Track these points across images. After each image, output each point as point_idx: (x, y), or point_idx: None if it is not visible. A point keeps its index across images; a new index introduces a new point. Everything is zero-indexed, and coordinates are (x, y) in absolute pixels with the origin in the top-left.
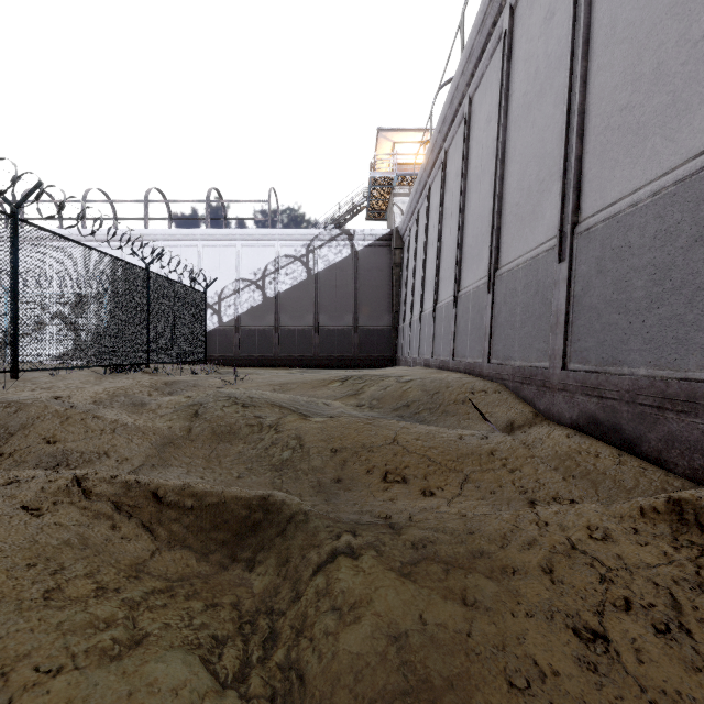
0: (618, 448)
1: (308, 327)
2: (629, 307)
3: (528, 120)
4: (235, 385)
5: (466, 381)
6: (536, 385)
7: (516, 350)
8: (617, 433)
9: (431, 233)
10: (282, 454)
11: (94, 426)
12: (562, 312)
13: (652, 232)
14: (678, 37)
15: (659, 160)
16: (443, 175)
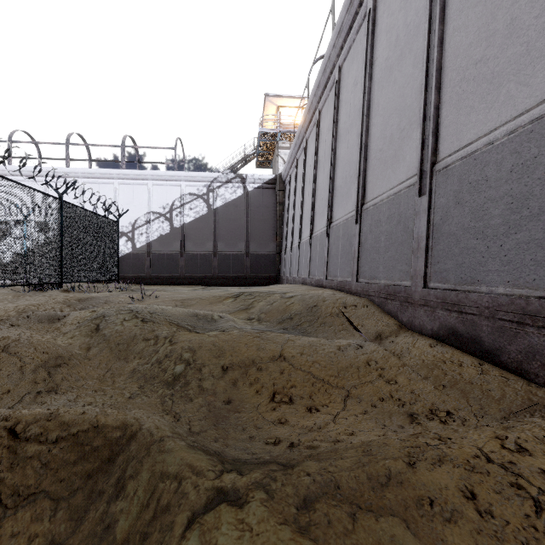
0: (478, 357)
1: (208, 252)
2: (487, 233)
3: (390, 80)
4: (143, 301)
5: (339, 296)
6: (399, 301)
7: (381, 271)
8: (477, 344)
9: (308, 177)
10: (174, 370)
11: None
12: (423, 239)
13: (509, 166)
14: None
15: (514, 103)
16: (318, 130)
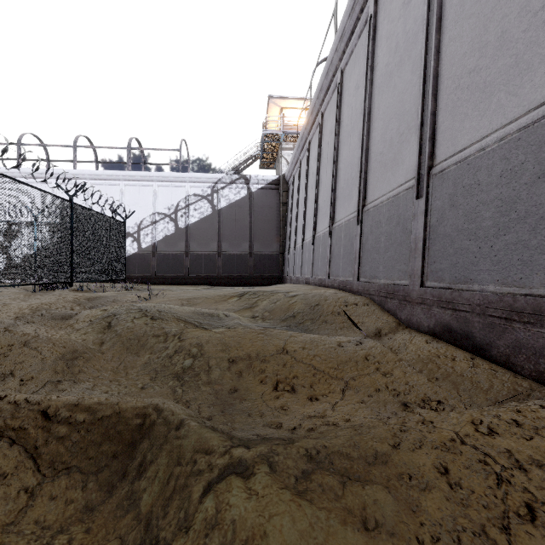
0: (470, 352)
1: (213, 252)
2: (479, 234)
3: (390, 85)
4: (150, 300)
5: (341, 295)
6: (398, 299)
7: (381, 270)
8: (469, 340)
9: (311, 179)
10: (184, 364)
11: (4, 341)
12: (420, 240)
13: (499, 172)
14: (519, 9)
15: (504, 111)
16: (320, 132)
